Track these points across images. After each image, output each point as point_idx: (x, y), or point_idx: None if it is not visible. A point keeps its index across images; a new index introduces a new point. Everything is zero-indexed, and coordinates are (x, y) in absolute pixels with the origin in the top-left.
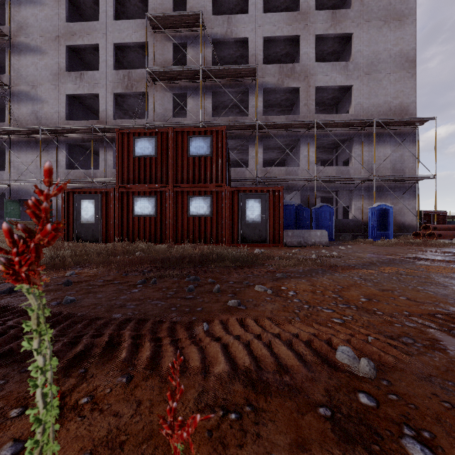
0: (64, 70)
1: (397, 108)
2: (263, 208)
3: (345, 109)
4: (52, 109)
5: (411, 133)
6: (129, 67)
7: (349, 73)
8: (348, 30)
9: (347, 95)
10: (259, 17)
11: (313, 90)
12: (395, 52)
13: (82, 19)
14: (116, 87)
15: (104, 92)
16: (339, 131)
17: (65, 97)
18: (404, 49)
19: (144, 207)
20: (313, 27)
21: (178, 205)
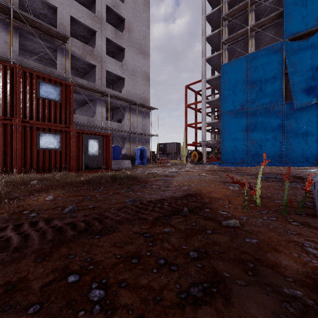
0: None
1: (144, 98)
2: (99, 146)
3: (119, 89)
4: None
5: (148, 113)
6: None
7: (124, 70)
8: (123, 46)
9: (120, 82)
10: None
11: (105, 72)
12: (143, 70)
13: None
14: None
15: None
16: (119, 102)
17: None
18: (146, 70)
19: None
20: (105, 31)
21: (27, 139)
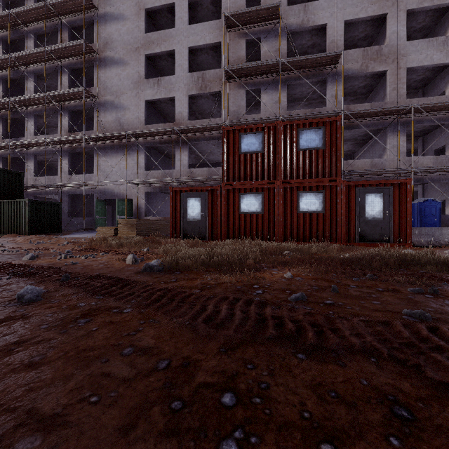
0: (143, 77)
1: None
2: (386, 203)
3: (437, 90)
4: (133, 115)
5: None
6: (196, 70)
7: None
8: (448, 0)
9: (441, 74)
10: (340, 0)
11: (404, 72)
12: None
13: (155, 29)
14: (190, 89)
15: (179, 95)
16: (437, 116)
17: (144, 103)
18: None
19: (251, 205)
20: (404, 2)
21: (287, 202)
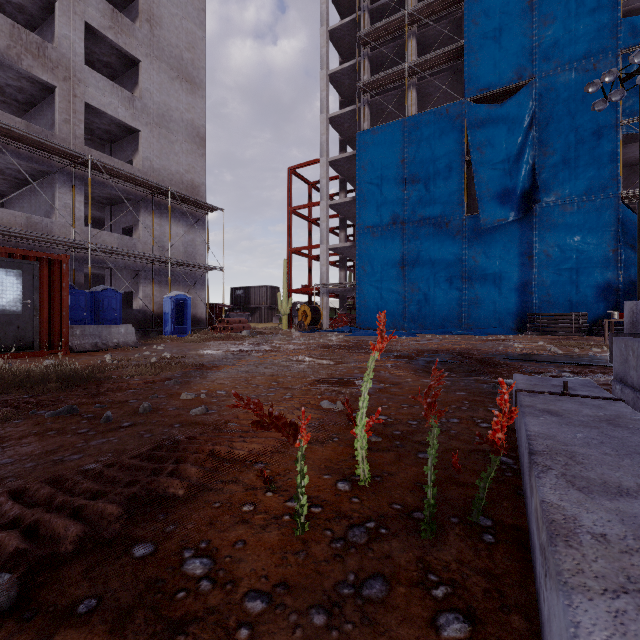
0: None
1: (190, 184)
2: (27, 288)
3: (126, 155)
4: None
5: (202, 217)
6: None
7: (136, 112)
8: (134, 53)
9: (130, 138)
10: None
11: (82, 106)
12: (188, 118)
13: None
14: None
15: None
16: (123, 186)
17: None
18: (196, 121)
19: None
20: (82, 7)
21: None
